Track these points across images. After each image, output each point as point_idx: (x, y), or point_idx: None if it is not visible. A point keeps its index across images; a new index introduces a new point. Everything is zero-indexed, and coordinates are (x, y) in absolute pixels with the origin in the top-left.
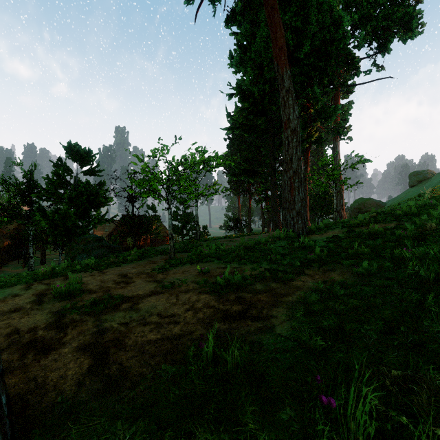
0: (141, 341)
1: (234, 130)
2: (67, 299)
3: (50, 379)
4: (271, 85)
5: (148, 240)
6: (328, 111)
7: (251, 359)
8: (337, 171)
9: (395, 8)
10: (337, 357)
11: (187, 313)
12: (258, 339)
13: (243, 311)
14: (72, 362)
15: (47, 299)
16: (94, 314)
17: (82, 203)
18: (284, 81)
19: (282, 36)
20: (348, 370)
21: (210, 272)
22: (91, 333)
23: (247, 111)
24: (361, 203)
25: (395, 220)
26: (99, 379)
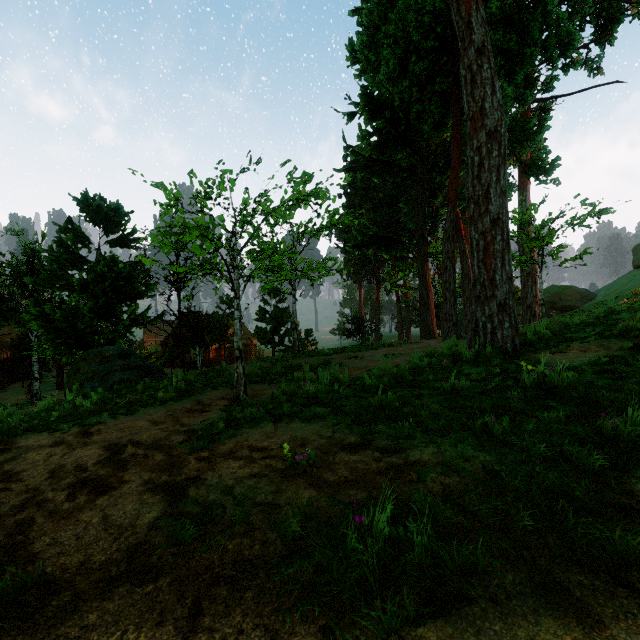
0: None
1: (353, 182)
2: None
3: None
4: (421, 91)
5: (222, 352)
6: (526, 127)
7: None
8: (549, 231)
9: None
10: None
11: None
12: None
13: None
14: None
15: None
16: None
17: (105, 292)
18: (473, 30)
19: None
20: None
21: (317, 464)
22: None
23: (380, 137)
24: (555, 293)
25: None
26: None
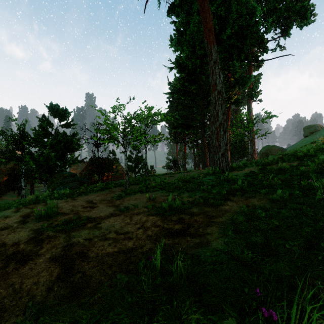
0: (101, 253)
1: (173, 95)
2: (45, 219)
3: (25, 286)
4: (201, 60)
5: (109, 177)
6: (244, 79)
7: (193, 270)
8: (251, 124)
9: (294, 2)
10: (268, 270)
11: (138, 230)
12: (197, 253)
13: (183, 229)
14: (44, 271)
15: (30, 219)
16: (65, 231)
17: (61, 148)
18: (212, 54)
19: (210, 20)
20: (279, 281)
21: (156, 199)
22: (62, 246)
23: (183, 80)
24: (267, 149)
25: (297, 160)
26: (65, 286)
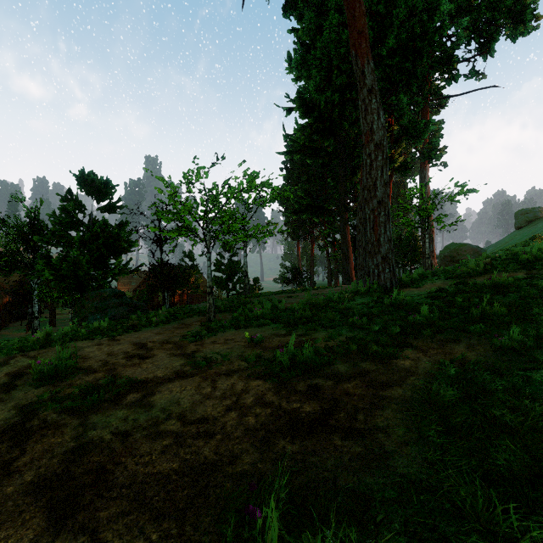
0: (144, 475)
1: (292, 158)
2: (49, 383)
3: None
4: (342, 95)
5: (184, 297)
6: (418, 127)
7: None
8: (431, 205)
9: None
10: None
11: (227, 415)
12: (362, 487)
13: (322, 415)
14: (7, 523)
15: (23, 382)
16: (80, 412)
17: (98, 248)
18: (366, 77)
19: (362, 15)
20: None
21: (264, 342)
22: (64, 451)
23: (311, 129)
24: (453, 249)
25: (523, 267)
26: None
